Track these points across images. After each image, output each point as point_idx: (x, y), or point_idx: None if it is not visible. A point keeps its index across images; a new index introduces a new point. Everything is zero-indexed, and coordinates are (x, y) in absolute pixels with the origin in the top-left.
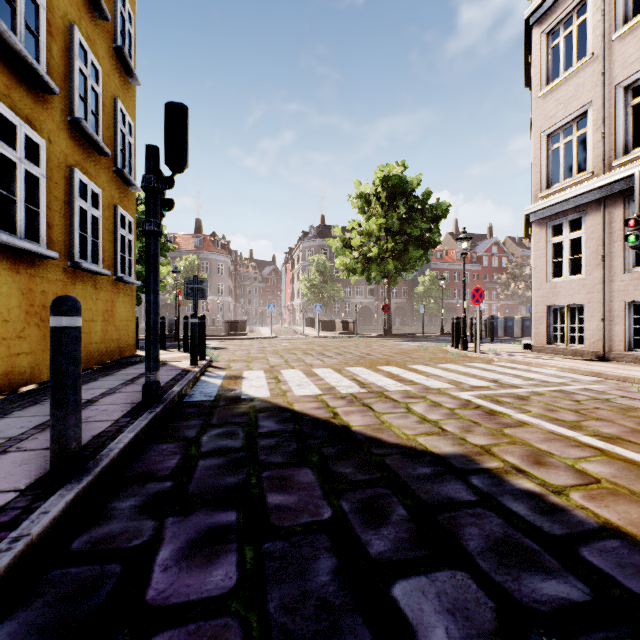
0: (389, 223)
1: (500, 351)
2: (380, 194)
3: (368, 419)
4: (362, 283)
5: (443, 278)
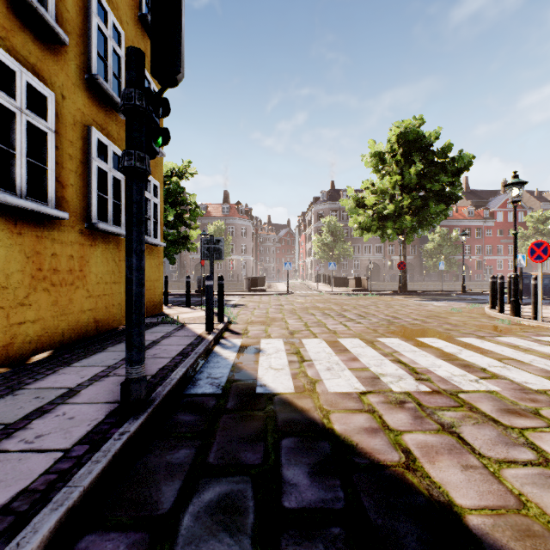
0: (406, 179)
1: None
2: (395, 151)
3: (480, 482)
4: (370, 241)
5: (464, 234)
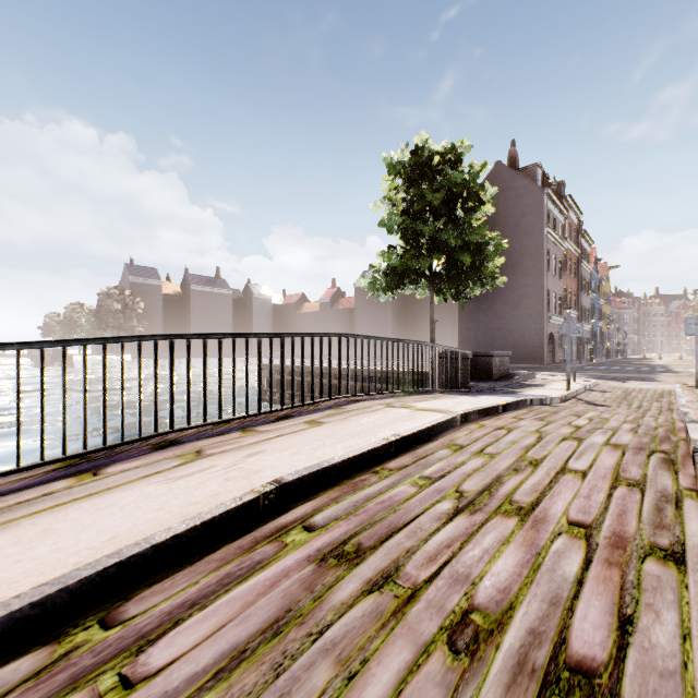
0: None
1: None
2: None
3: None
4: None
5: None
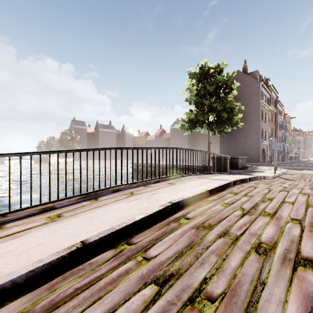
0: None
1: None
2: None
3: None
4: None
5: None
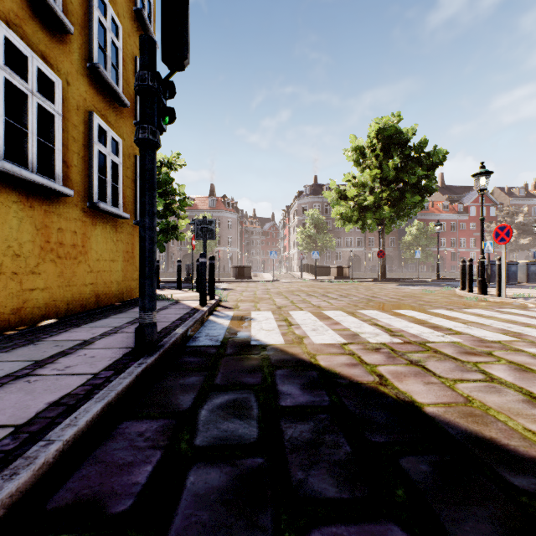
0: (385, 172)
1: (528, 296)
2: (375, 146)
3: (437, 390)
4: (351, 234)
5: (439, 224)
